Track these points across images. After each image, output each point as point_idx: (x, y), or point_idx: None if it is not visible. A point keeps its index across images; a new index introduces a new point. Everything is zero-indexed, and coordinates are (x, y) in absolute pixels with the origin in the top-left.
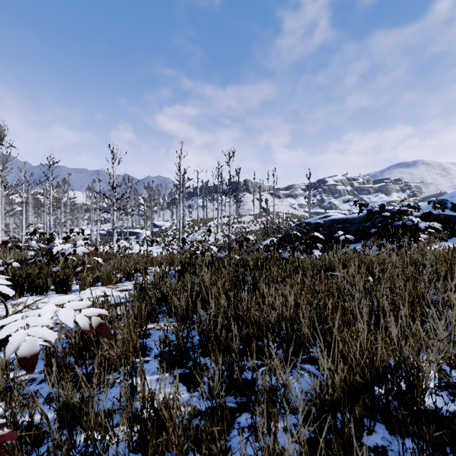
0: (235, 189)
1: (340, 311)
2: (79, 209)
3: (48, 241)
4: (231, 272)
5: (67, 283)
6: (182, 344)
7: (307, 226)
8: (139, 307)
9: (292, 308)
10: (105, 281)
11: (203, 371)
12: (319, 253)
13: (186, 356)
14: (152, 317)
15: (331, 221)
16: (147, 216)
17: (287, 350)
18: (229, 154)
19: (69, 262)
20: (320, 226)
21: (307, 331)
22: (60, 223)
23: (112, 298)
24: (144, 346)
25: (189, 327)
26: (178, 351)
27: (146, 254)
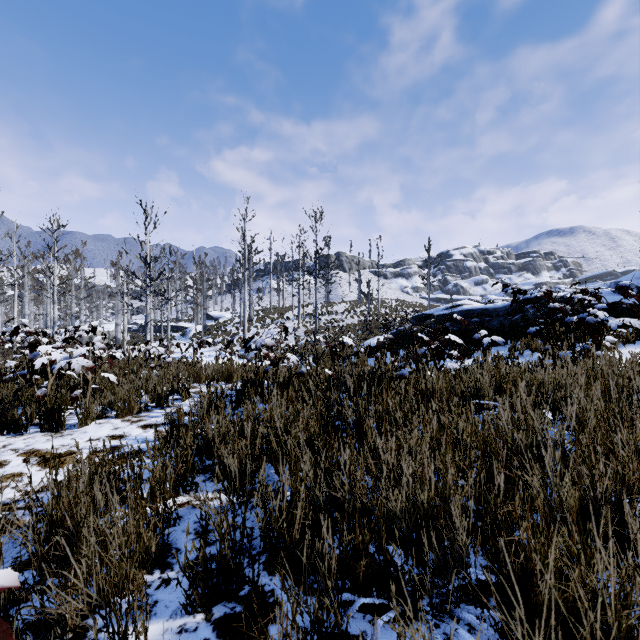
0: (324, 266)
1: (521, 493)
2: (100, 293)
3: (32, 348)
4: (320, 399)
5: (58, 415)
6: (230, 556)
7: (428, 319)
8: (163, 467)
9: (433, 487)
10: (121, 410)
11: (268, 610)
12: (455, 365)
13: (237, 577)
14: (187, 483)
15: (463, 312)
16: (197, 305)
17: (424, 568)
18: (315, 215)
19: (71, 377)
20: (448, 319)
21: (466, 541)
22: (70, 314)
23: (129, 442)
24: (166, 548)
25: (245, 510)
26: (222, 570)
27: (191, 363)
